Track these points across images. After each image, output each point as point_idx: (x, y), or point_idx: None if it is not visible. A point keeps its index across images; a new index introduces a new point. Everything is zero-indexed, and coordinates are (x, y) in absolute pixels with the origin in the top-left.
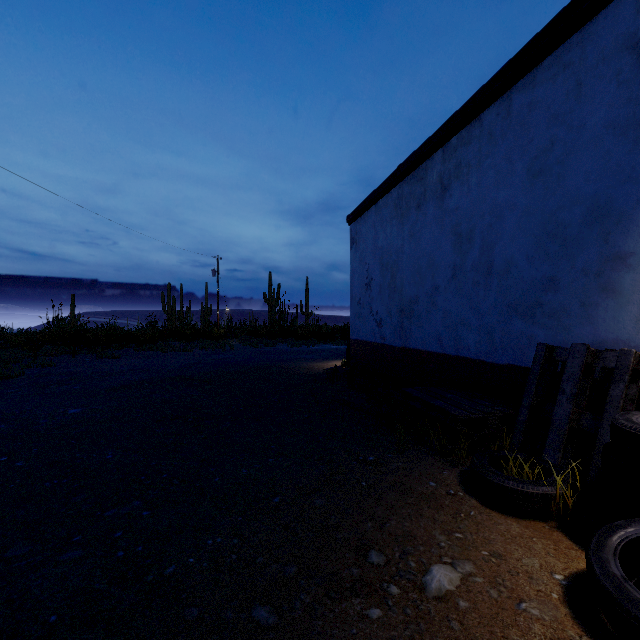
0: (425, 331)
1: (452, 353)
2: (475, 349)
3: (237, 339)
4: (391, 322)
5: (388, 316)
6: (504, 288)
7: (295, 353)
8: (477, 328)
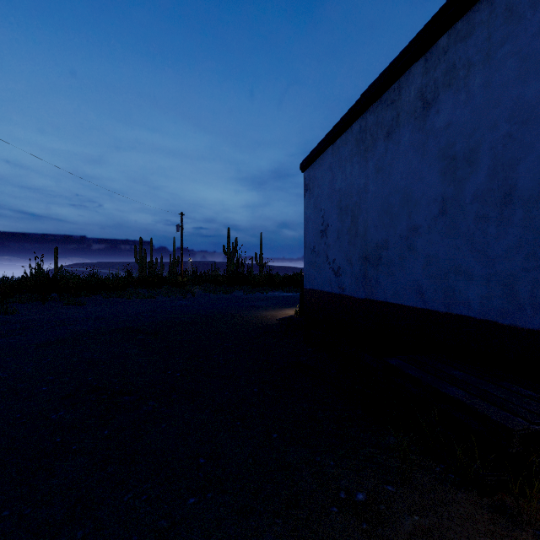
0: (398, 281)
1: (440, 309)
2: (480, 305)
3: (199, 287)
4: (351, 271)
5: (348, 264)
6: (538, 220)
7: (249, 300)
8: (484, 278)
